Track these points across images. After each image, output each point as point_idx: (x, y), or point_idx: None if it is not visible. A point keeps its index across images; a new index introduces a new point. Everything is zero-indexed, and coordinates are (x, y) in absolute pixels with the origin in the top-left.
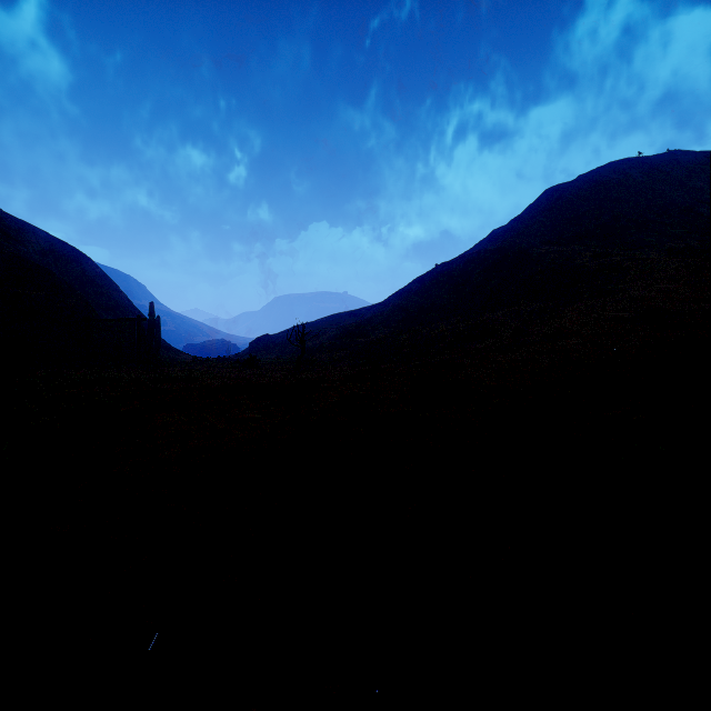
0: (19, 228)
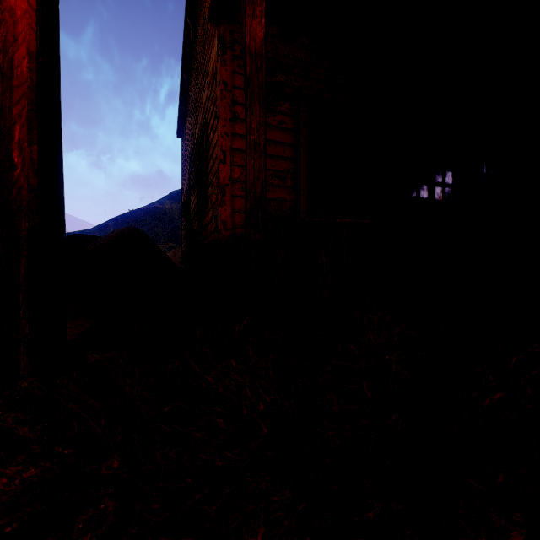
0: None
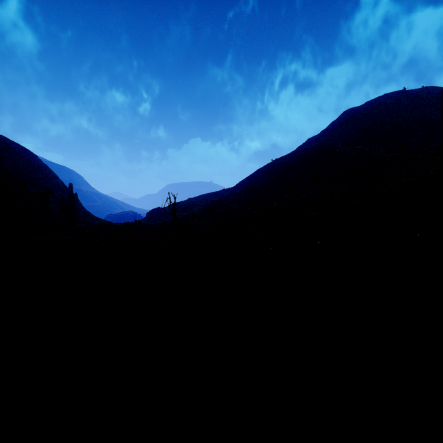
0: None
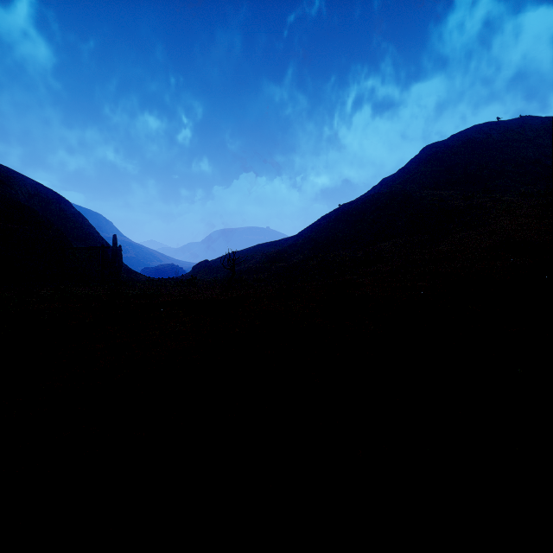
0: (10, 176)
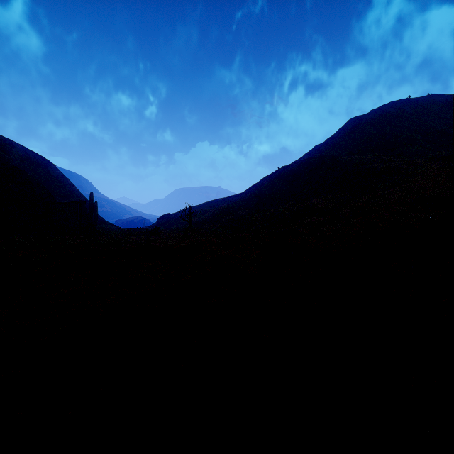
0: (5, 143)
